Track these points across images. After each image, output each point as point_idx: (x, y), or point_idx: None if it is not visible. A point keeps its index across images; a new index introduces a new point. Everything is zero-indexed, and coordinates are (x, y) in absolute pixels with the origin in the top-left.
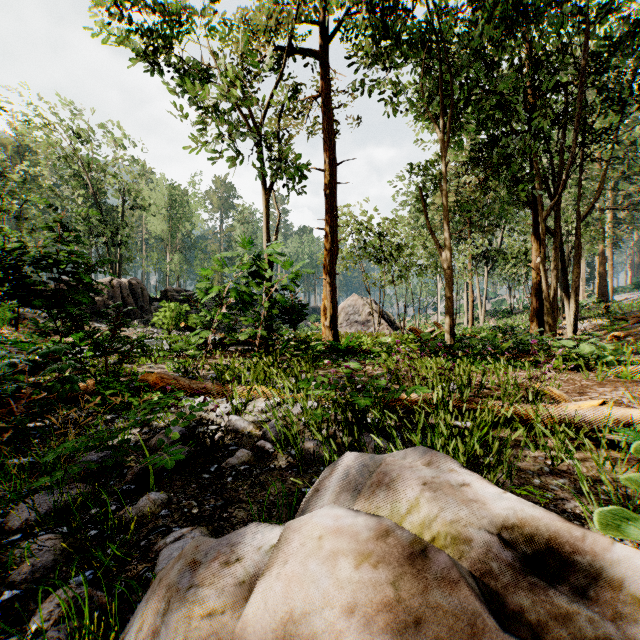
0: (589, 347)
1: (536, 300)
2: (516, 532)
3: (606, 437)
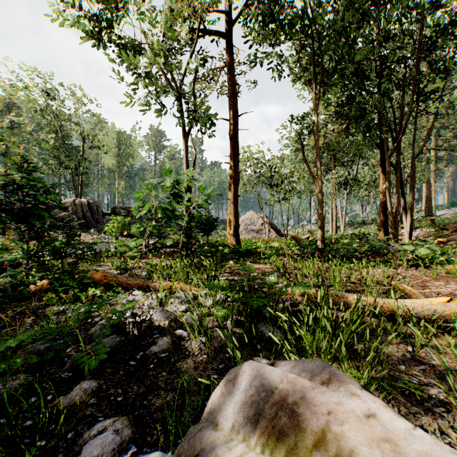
0: (425, 250)
1: (383, 215)
2: None
3: (450, 325)
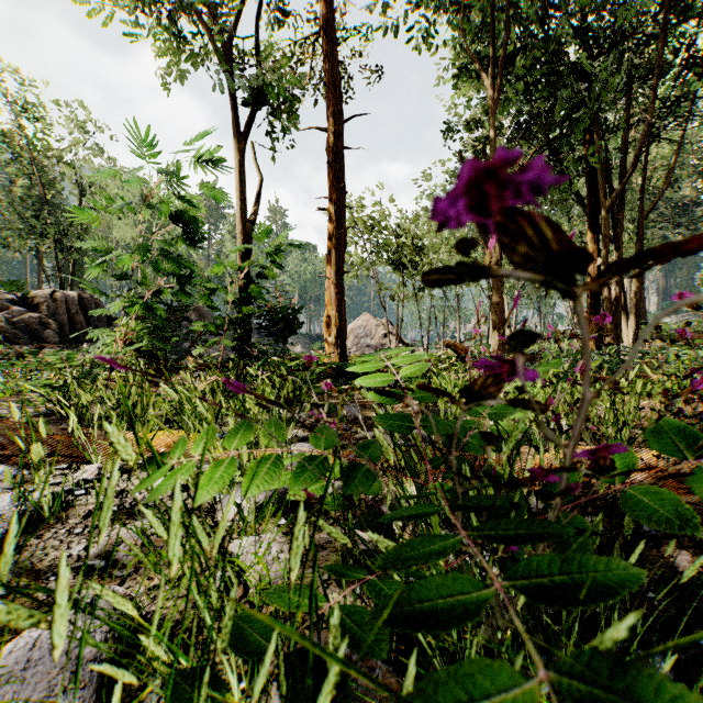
0: None
1: (593, 314)
2: None
3: None
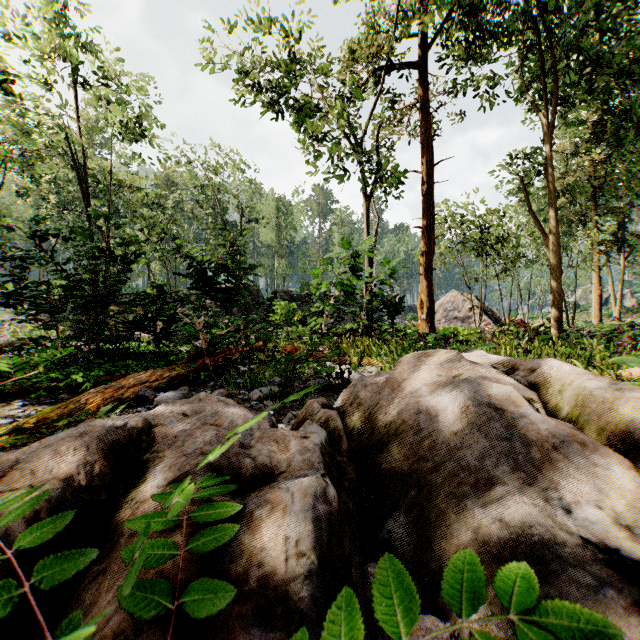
0: None
1: None
2: (500, 365)
3: None
